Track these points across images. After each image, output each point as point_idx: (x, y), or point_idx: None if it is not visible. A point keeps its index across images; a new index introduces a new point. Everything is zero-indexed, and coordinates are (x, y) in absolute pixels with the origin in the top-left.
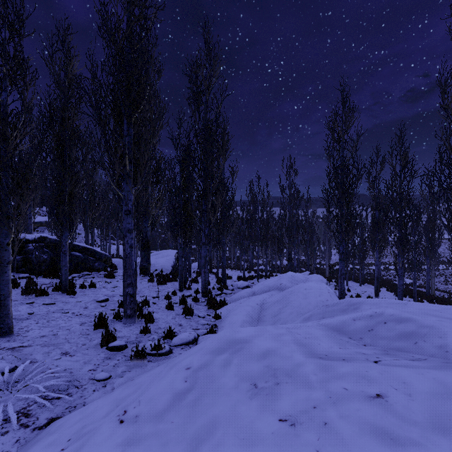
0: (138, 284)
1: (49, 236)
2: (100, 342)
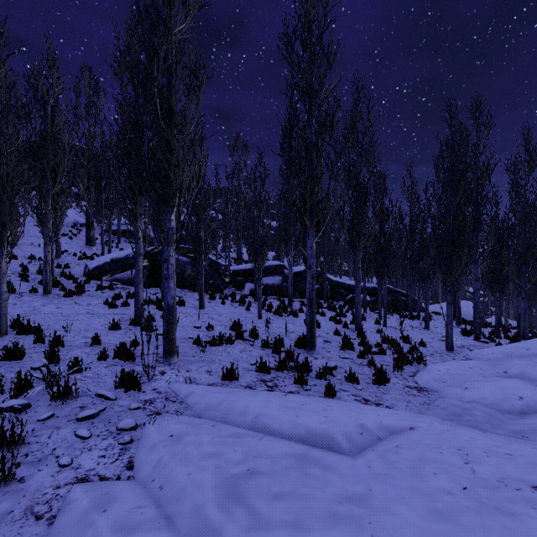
0: (454, 324)
1: (389, 286)
2: (472, 339)
